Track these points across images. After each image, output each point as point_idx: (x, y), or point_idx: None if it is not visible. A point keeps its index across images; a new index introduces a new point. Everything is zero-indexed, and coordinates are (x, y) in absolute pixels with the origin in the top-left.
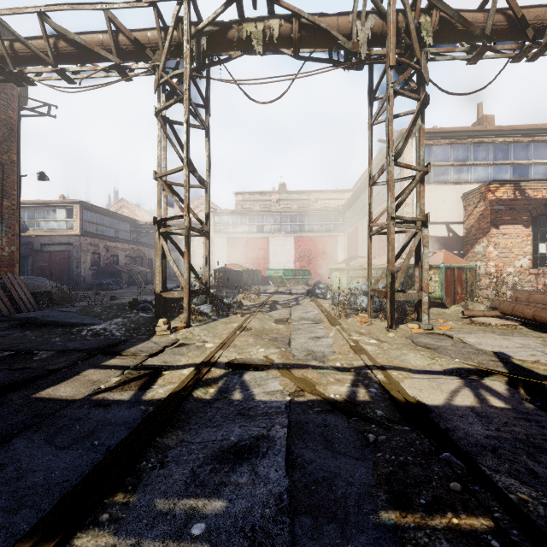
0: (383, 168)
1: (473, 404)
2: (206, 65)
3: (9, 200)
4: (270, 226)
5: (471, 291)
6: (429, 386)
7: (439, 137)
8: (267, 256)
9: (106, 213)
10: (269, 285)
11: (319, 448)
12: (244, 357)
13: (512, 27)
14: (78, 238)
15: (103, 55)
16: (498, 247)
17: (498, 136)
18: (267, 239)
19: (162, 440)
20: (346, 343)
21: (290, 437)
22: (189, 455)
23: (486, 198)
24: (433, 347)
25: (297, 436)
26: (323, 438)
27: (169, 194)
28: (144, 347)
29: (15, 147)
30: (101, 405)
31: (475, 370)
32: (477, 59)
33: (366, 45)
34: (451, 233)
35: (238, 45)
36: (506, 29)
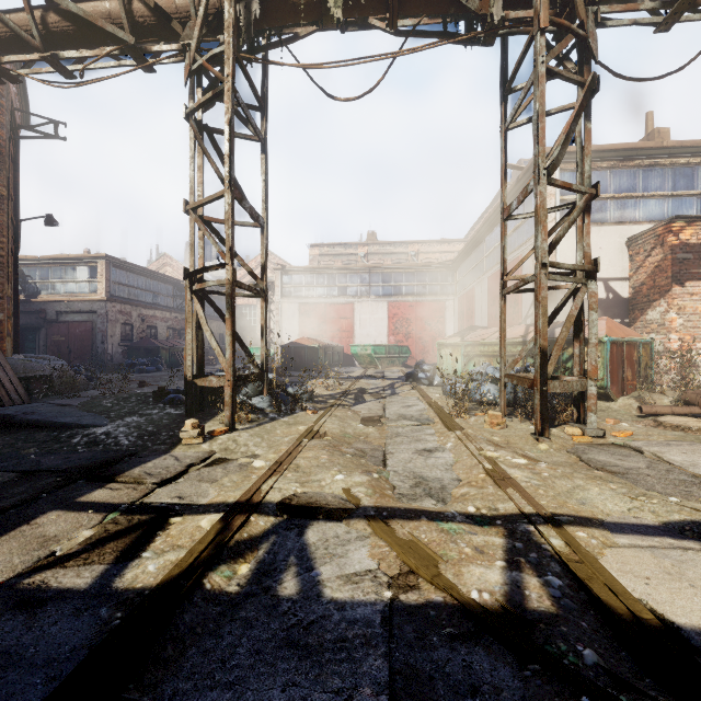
0: (527, 190)
1: None
2: (261, 47)
3: None
4: (356, 288)
5: (645, 377)
6: (660, 570)
7: (594, 158)
8: (351, 328)
9: (141, 271)
10: (354, 366)
11: None
12: (309, 491)
13: None
14: (103, 305)
15: (111, 31)
16: (684, 313)
17: (679, 155)
18: (351, 305)
19: None
20: (477, 463)
21: None
22: None
23: (665, 243)
24: (619, 470)
25: None
26: None
27: (205, 233)
28: (157, 466)
29: (5, 177)
30: (27, 604)
31: None
32: (672, 22)
33: (501, 2)
34: (611, 294)
35: (308, 12)
36: None
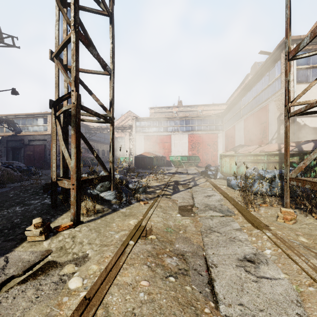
0: None
1: None
2: None
3: None
4: (172, 128)
5: None
6: None
7: None
8: (170, 147)
9: None
10: (171, 166)
11: None
12: None
13: None
14: (49, 136)
15: None
16: None
17: None
18: (170, 136)
19: None
20: None
21: None
22: None
23: None
24: None
25: None
26: None
27: (61, 71)
28: None
29: None
30: None
31: None
32: None
33: None
34: None
35: None
36: None
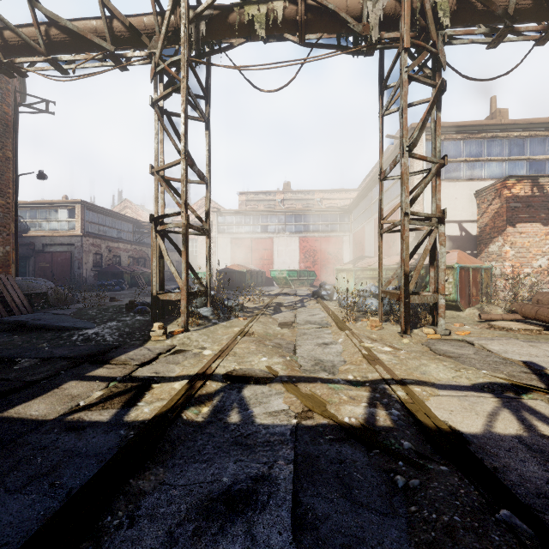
0: (396, 161)
1: (519, 433)
2: (206, 53)
3: (4, 198)
4: (274, 226)
5: (486, 293)
6: (460, 407)
7: (451, 131)
8: (271, 257)
9: (108, 213)
10: (273, 287)
11: (334, 496)
12: (244, 368)
13: (537, 6)
14: (79, 239)
15: (97, 42)
16: (515, 246)
17: (514, 130)
18: (271, 240)
19: (137, 483)
20: (357, 350)
21: (297, 478)
22: (168, 507)
23: (502, 195)
24: (454, 355)
25: (306, 477)
26: (339, 480)
27: (166, 189)
28: (136, 354)
29: (11, 143)
30: (74, 428)
31: (510, 385)
32: (498, 42)
33: (377, 28)
34: (464, 232)
35: (240, 30)
36: (530, 8)
